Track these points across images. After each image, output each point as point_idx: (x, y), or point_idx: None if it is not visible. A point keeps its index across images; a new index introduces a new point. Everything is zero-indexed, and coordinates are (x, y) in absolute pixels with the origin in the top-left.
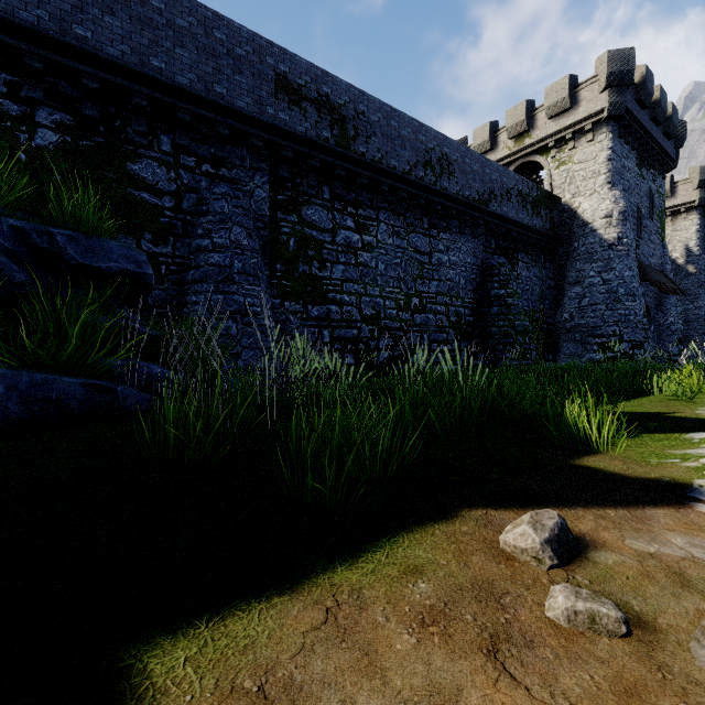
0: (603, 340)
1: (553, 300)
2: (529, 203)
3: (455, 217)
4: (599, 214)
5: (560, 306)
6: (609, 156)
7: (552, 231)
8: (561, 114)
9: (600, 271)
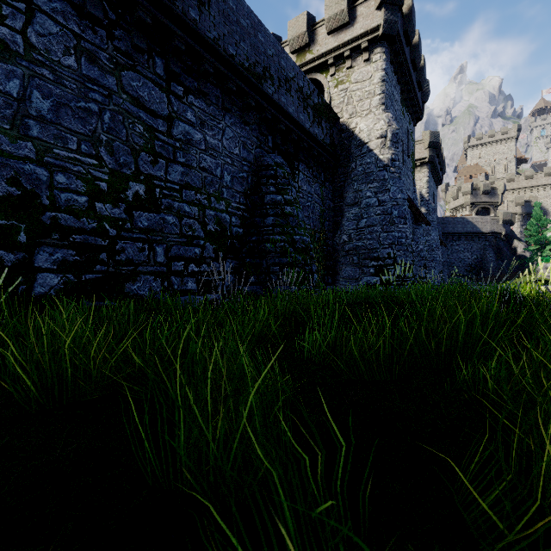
0: (379, 263)
1: (332, 222)
2: (310, 106)
3: (215, 83)
4: (375, 133)
5: (338, 228)
6: (383, 77)
7: (332, 148)
8: (340, 29)
9: (376, 192)
